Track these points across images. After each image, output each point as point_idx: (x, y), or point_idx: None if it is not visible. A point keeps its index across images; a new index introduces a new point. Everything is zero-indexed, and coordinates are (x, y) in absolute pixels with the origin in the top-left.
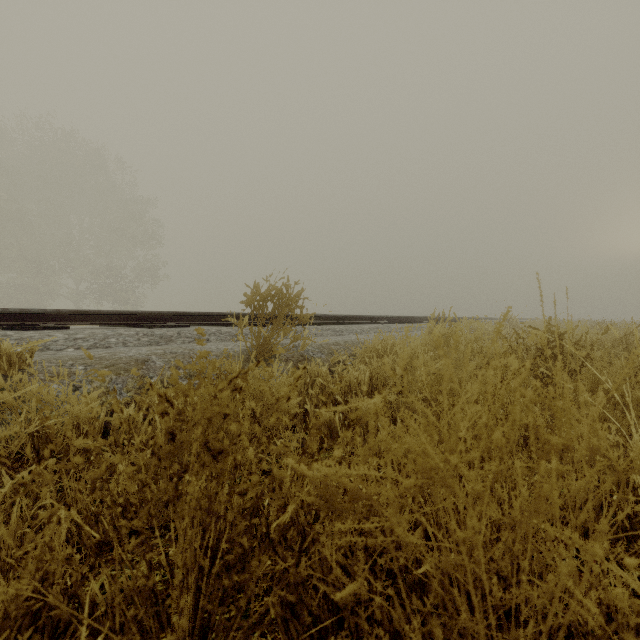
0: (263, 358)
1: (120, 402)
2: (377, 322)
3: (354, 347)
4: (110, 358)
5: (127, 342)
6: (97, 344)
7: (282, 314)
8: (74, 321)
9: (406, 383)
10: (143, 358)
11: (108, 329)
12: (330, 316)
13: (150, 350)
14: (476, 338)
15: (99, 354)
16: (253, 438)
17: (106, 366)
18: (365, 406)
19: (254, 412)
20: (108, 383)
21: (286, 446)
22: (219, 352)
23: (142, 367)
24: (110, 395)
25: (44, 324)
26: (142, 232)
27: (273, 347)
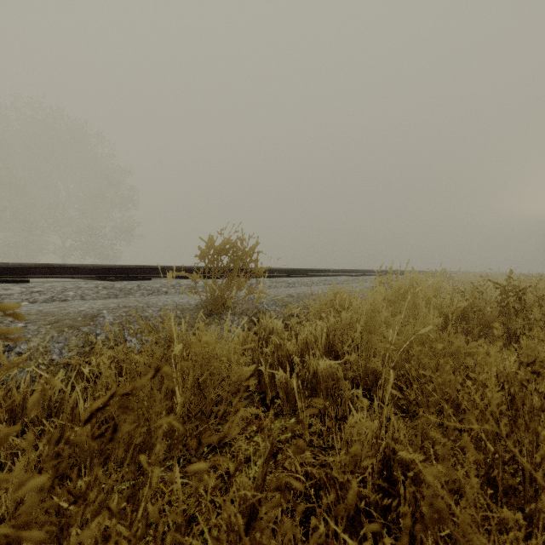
0: (218, 311)
1: (59, 363)
2: (325, 275)
3: (306, 299)
4: (57, 313)
5: (85, 295)
6: (53, 297)
7: (236, 268)
8: (37, 274)
9: (365, 340)
10: (93, 313)
11: (69, 282)
12: (283, 269)
13: (104, 304)
14: (433, 292)
15: (48, 309)
16: (198, 412)
17: (49, 323)
18: (324, 368)
19: (199, 383)
20: (48, 342)
21: (216, 540)
22: (174, 305)
23: (89, 323)
24: (48, 355)
25: (6, 277)
26: (119, 197)
27: (227, 301)
